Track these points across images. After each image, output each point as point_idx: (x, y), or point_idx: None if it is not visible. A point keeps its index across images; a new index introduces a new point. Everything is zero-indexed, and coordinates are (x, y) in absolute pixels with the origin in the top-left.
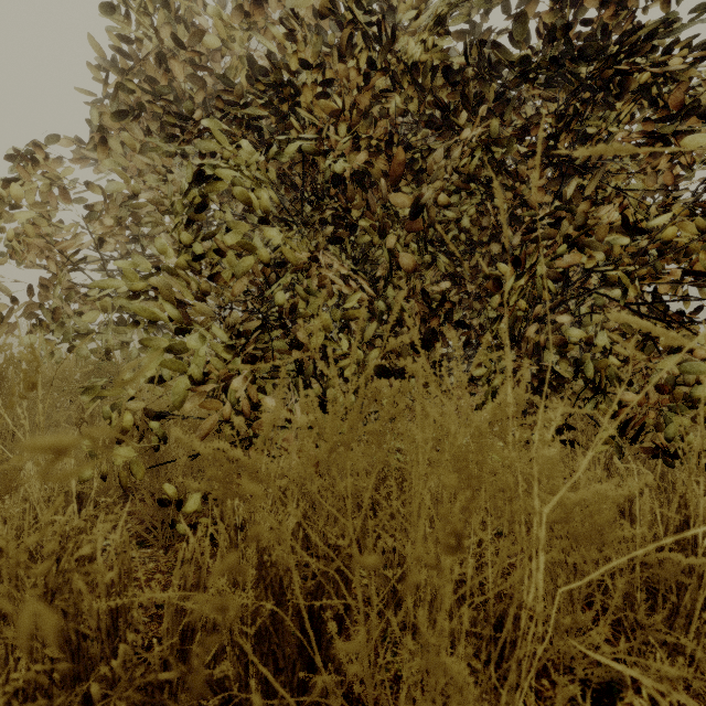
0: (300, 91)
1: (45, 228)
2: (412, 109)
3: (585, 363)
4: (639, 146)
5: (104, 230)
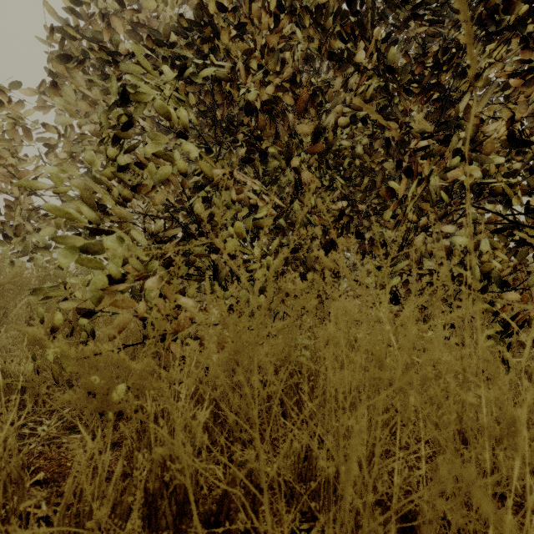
0: (217, 32)
1: (10, 160)
2: (314, 50)
3: (470, 266)
4: (514, 76)
5: (58, 160)
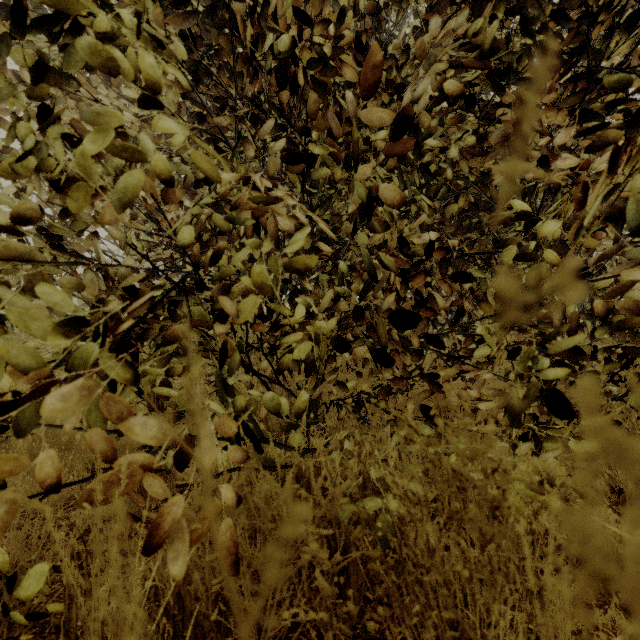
0: None
1: None
2: None
3: None
4: None
5: None
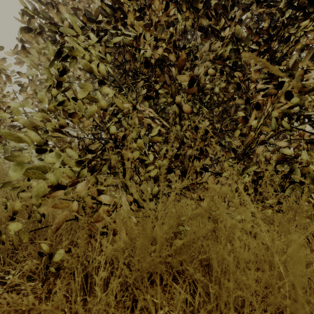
0: (126, 13)
1: None
2: (189, 26)
3: (296, 169)
4: None
5: (26, 95)
